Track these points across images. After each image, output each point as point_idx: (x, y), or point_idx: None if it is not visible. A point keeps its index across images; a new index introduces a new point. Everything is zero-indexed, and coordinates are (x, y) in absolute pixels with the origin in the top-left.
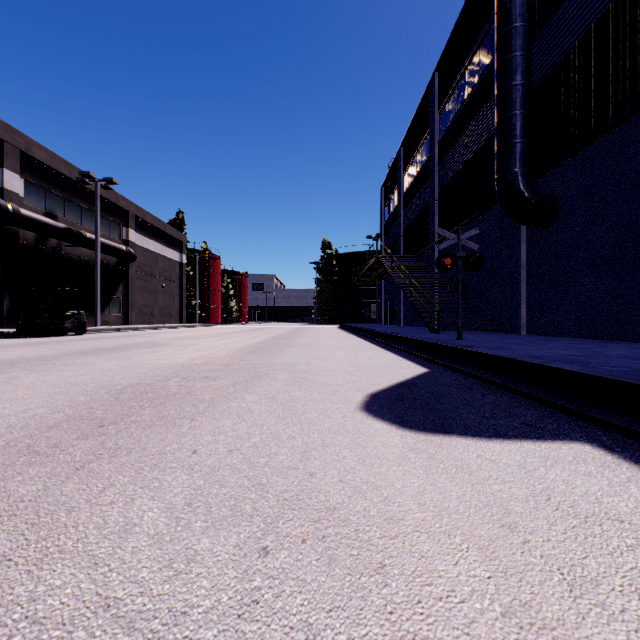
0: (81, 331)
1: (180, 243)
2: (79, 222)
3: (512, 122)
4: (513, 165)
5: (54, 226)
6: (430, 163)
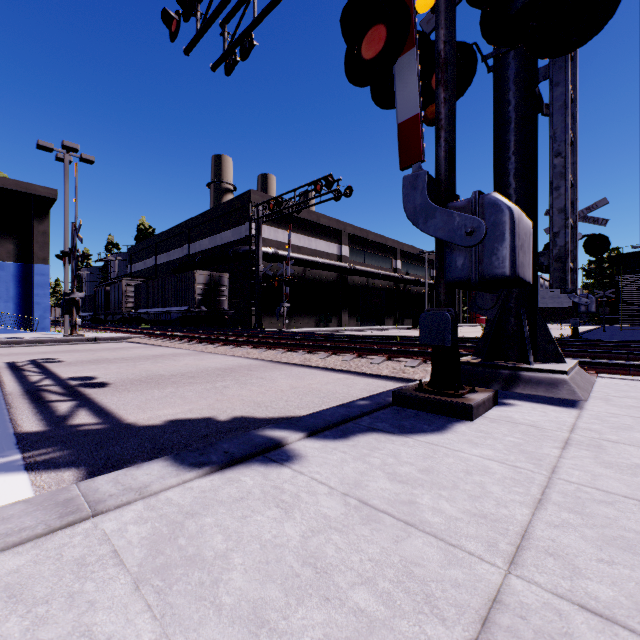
0: None
1: None
2: (415, 273)
3: None
4: None
5: (412, 280)
6: None
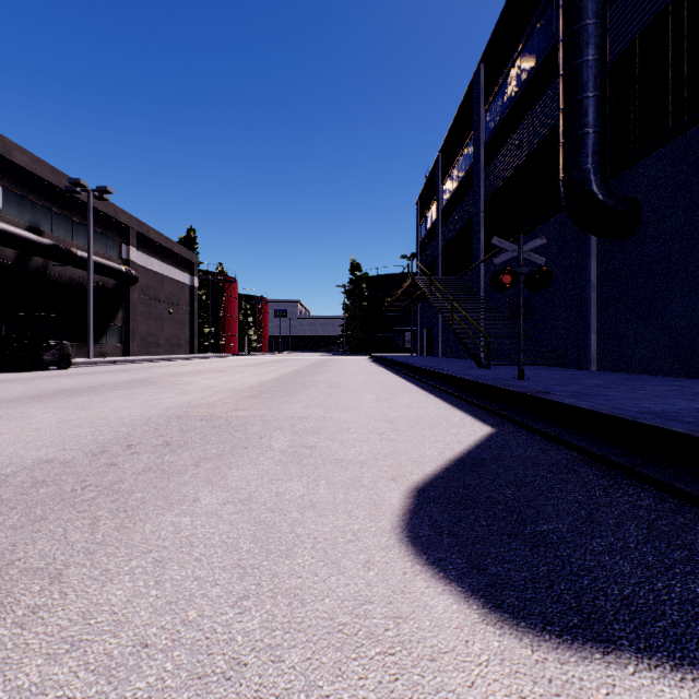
0: (64, 365)
1: (190, 264)
2: (70, 238)
3: (583, 107)
4: (584, 160)
5: (37, 242)
6: (475, 169)
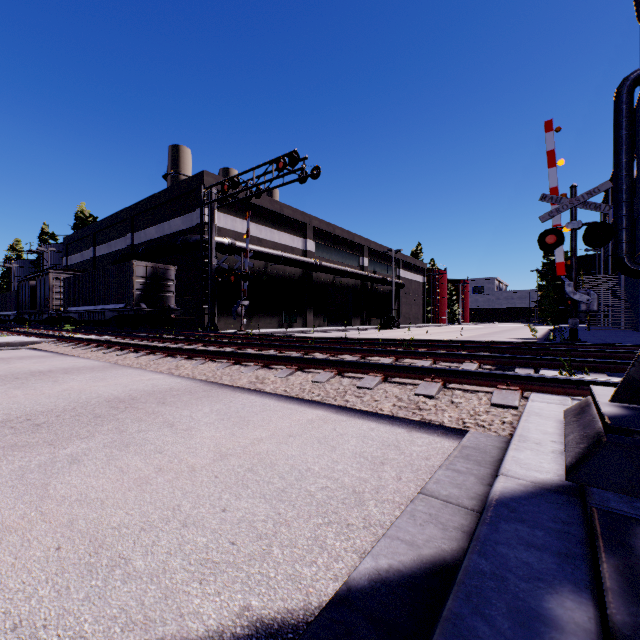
0: (398, 327)
1: (422, 269)
2: (382, 272)
3: (618, 233)
4: (619, 253)
5: (379, 279)
6: None
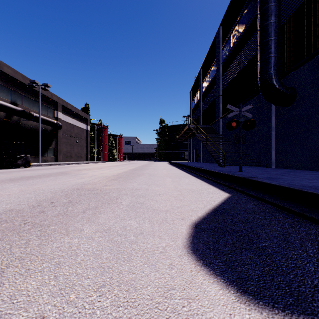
0: (27, 165)
1: (86, 120)
2: (30, 107)
3: (269, 44)
4: (270, 69)
5: (15, 109)
6: (217, 75)
